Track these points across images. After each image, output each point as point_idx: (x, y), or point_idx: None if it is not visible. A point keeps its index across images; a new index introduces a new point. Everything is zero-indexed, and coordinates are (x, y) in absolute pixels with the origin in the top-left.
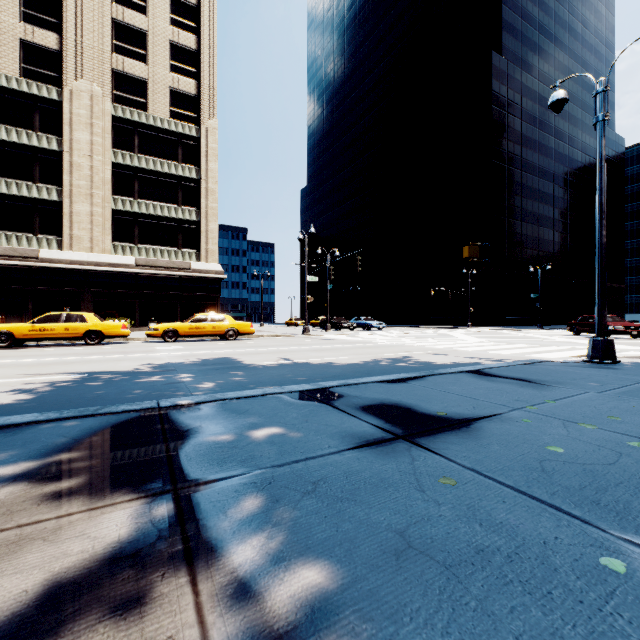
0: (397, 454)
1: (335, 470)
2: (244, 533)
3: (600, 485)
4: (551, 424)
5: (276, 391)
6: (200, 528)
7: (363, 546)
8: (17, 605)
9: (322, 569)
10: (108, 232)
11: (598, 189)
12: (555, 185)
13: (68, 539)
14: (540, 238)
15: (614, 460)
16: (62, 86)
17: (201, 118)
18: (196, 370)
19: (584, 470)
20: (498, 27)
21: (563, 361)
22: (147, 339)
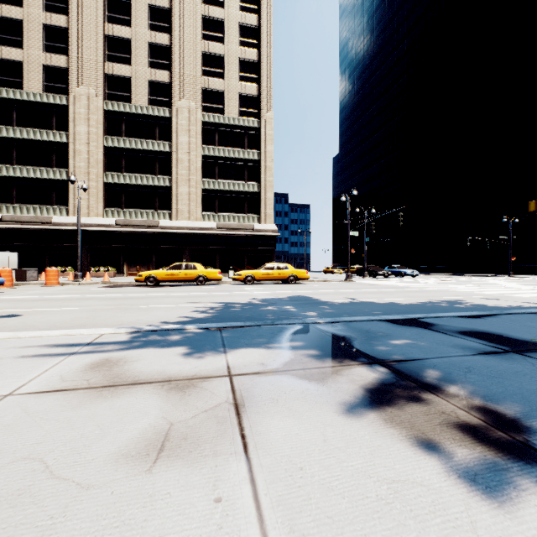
0: (516, 360)
1: (475, 364)
2: (445, 384)
3: None
4: None
5: (377, 318)
6: (415, 379)
7: (532, 397)
8: (360, 393)
9: (513, 402)
10: (199, 205)
11: None
12: None
13: (348, 375)
14: None
15: None
16: (171, 106)
17: (261, 112)
18: (291, 304)
19: None
20: None
21: None
22: (231, 282)
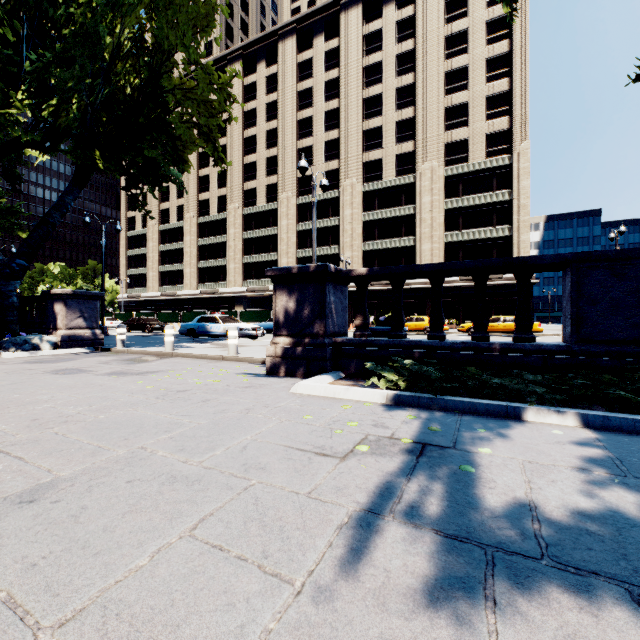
0: None
1: None
2: None
3: None
4: None
5: None
6: None
7: None
8: None
9: None
10: (441, 259)
11: None
12: None
13: None
14: None
15: None
16: (415, 171)
17: (513, 146)
18: None
19: None
20: None
21: None
22: (460, 333)
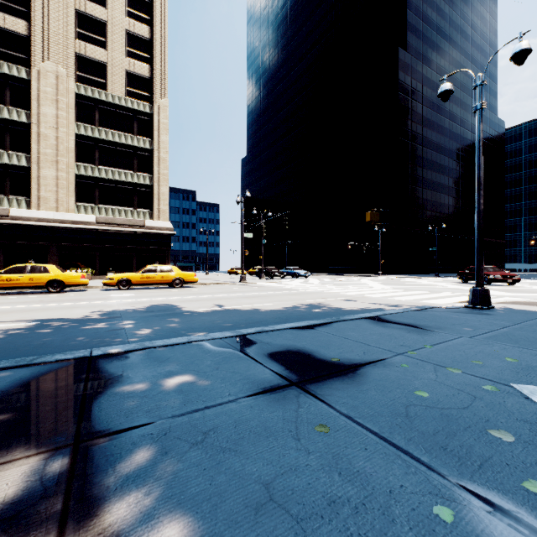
0: (286, 401)
1: (227, 419)
2: (124, 489)
3: (451, 429)
4: (424, 369)
5: (199, 339)
6: (85, 485)
7: (229, 500)
8: None
9: (184, 527)
10: (72, 194)
11: (477, 165)
12: (449, 159)
13: None
14: (437, 202)
15: (468, 404)
16: (31, 67)
17: (154, 97)
18: (139, 317)
19: (441, 414)
20: (403, 28)
21: (449, 307)
22: (104, 287)
